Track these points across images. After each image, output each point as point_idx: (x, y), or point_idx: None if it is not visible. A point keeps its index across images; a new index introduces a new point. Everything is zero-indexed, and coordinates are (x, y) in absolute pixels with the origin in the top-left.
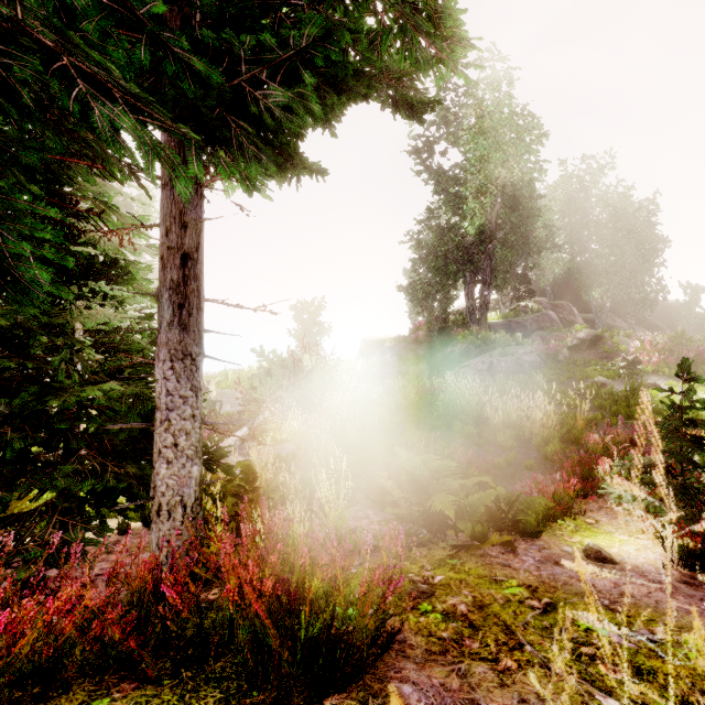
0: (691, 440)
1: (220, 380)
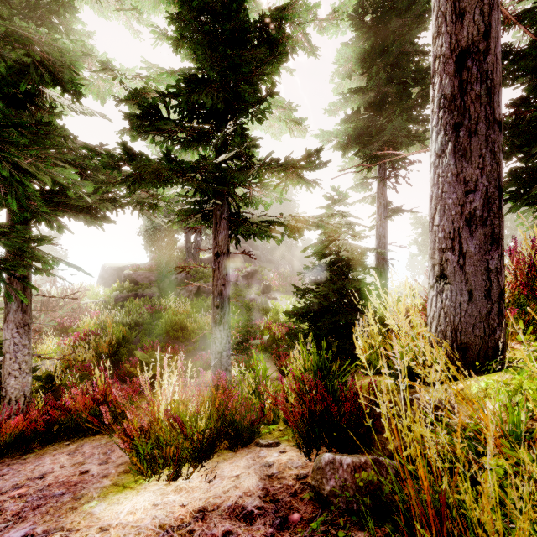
0: (246, 331)
1: None
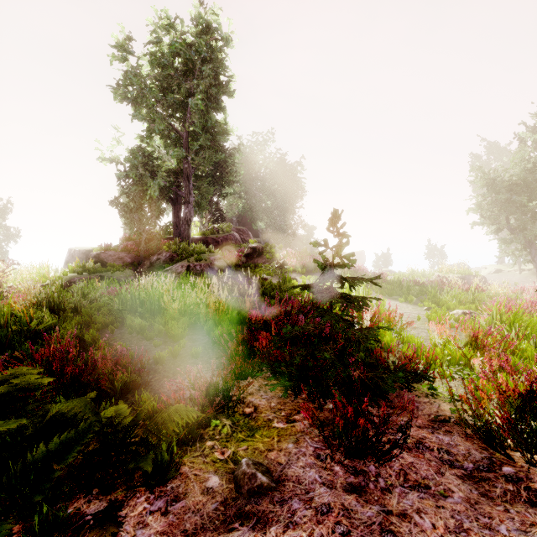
0: (344, 296)
1: None
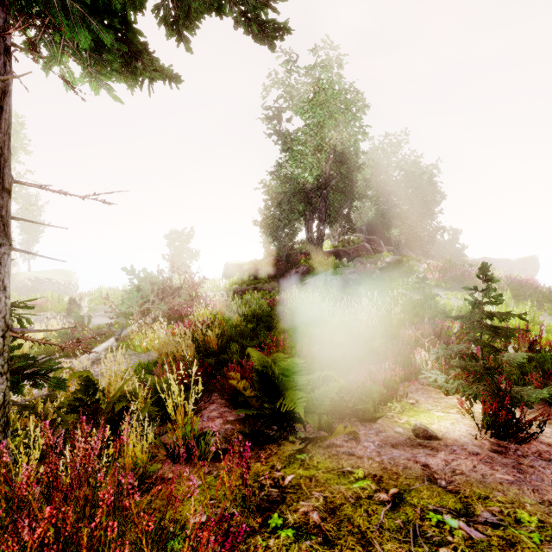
0: (491, 329)
1: (94, 297)
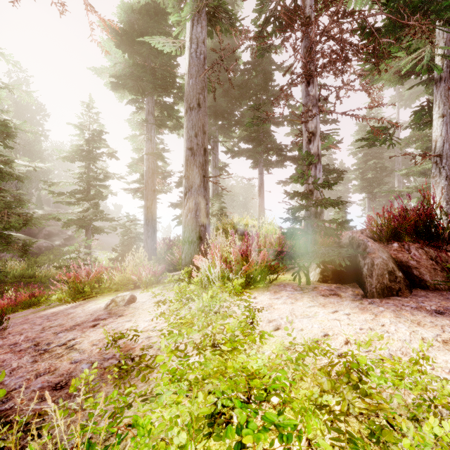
0: None
1: None
